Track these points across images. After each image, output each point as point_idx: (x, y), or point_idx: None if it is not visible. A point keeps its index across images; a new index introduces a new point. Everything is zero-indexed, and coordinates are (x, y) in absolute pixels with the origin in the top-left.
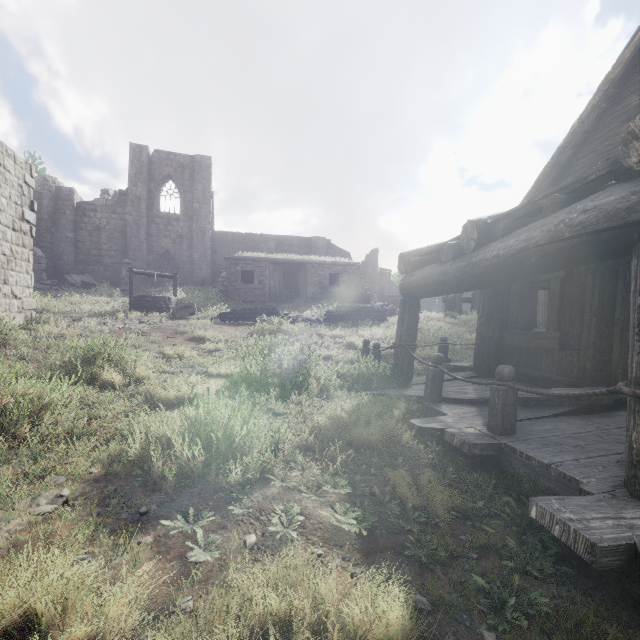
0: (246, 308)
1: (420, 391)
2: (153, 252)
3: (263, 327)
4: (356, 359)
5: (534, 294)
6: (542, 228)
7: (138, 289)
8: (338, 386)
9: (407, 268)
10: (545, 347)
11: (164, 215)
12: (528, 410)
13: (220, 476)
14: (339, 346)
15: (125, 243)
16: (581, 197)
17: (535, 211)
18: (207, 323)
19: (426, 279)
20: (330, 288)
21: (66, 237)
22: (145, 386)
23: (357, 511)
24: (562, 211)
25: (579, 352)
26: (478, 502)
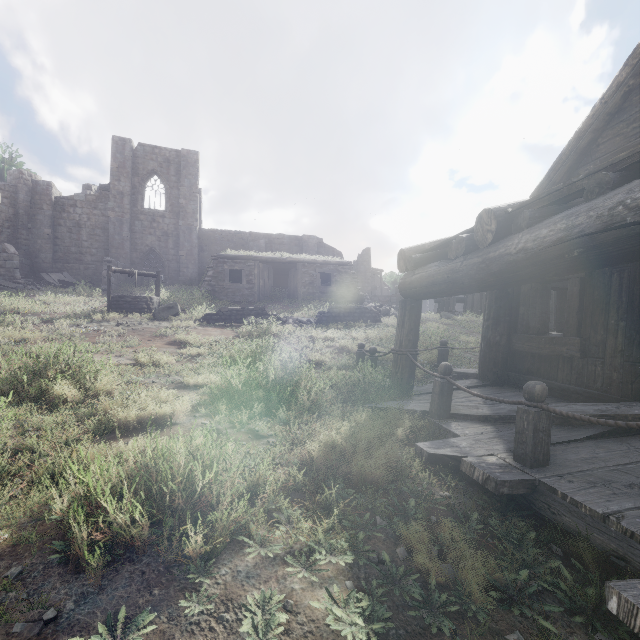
0: (233, 309)
1: (424, 404)
2: (137, 250)
3: (250, 329)
4: (350, 364)
5: (546, 295)
6: (589, 213)
7: (120, 288)
8: (331, 398)
9: (408, 266)
10: (563, 354)
11: (149, 211)
12: (554, 430)
13: (174, 545)
14: (332, 350)
15: (107, 240)
16: (635, 175)
17: (570, 196)
18: (190, 325)
19: (431, 278)
20: (322, 288)
21: (43, 233)
22: (103, 404)
23: (363, 598)
24: (616, 191)
25: (604, 361)
26: (521, 572)
